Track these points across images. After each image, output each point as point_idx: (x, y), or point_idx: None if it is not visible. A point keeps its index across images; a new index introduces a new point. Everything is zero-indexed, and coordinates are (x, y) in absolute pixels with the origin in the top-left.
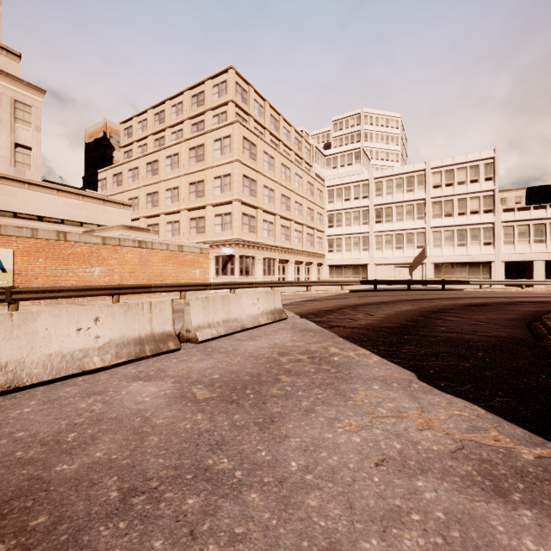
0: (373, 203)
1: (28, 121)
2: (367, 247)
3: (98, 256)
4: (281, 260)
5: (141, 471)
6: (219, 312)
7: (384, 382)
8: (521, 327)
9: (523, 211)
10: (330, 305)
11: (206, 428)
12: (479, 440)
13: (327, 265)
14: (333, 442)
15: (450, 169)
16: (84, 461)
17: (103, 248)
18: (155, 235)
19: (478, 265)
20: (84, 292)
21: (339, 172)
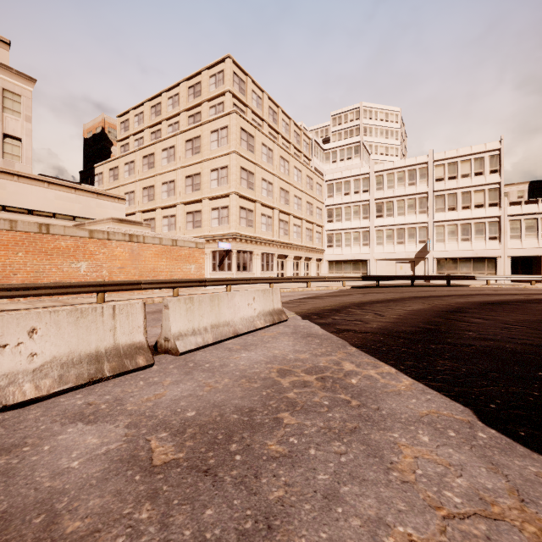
0: (373, 197)
1: (18, 111)
2: (367, 242)
3: (85, 250)
4: (280, 255)
5: None
6: (207, 316)
7: (433, 428)
8: None
9: (531, 204)
10: (333, 303)
11: None
12: None
13: (326, 260)
14: None
15: (454, 161)
16: None
17: (90, 242)
18: (148, 229)
19: (483, 260)
20: (65, 289)
21: (338, 166)
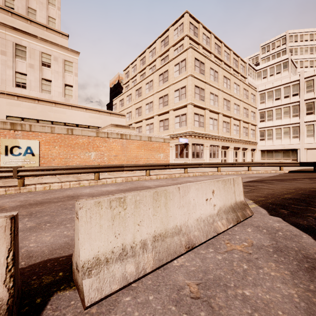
0: (303, 98)
1: (71, 71)
2: (297, 135)
3: (93, 144)
4: (223, 147)
5: None
6: (148, 222)
7: None
8: None
9: None
10: (287, 189)
11: None
12: None
13: (259, 150)
14: None
15: None
16: None
17: (97, 139)
18: (133, 130)
19: None
20: (73, 170)
21: (268, 80)
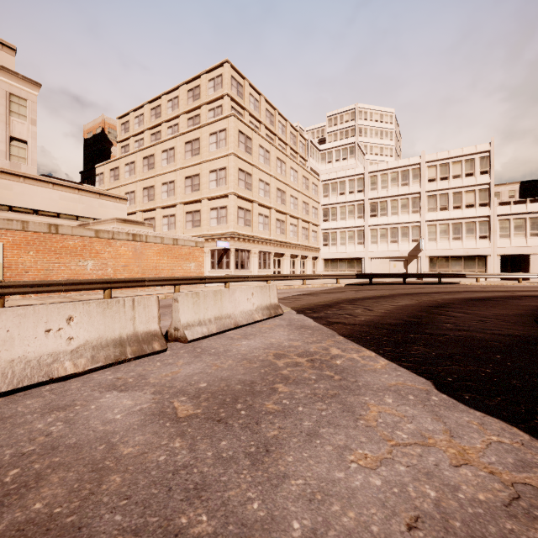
0: (368, 197)
1: (24, 115)
2: (362, 241)
3: (91, 249)
4: (277, 254)
5: (88, 537)
6: (211, 309)
7: (397, 394)
8: (532, 324)
9: (520, 204)
10: (326, 299)
11: (184, 461)
12: (537, 483)
13: (322, 259)
14: (346, 485)
15: (445, 162)
16: (16, 517)
17: (96, 241)
18: (150, 228)
19: (473, 259)
20: (75, 286)
21: (334, 167)
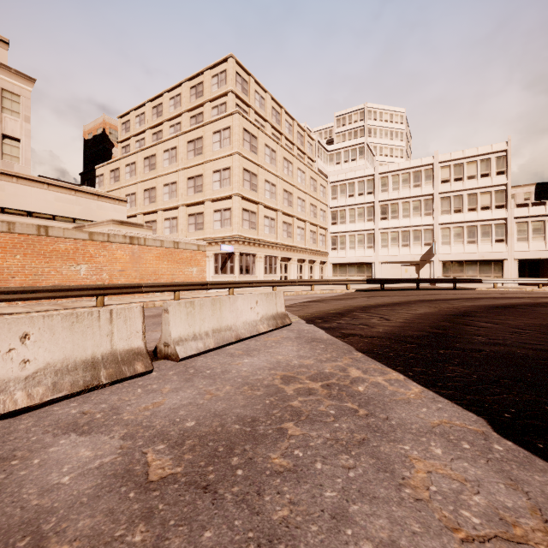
0: (378, 199)
1: (17, 111)
2: (372, 245)
3: (84, 252)
4: (283, 258)
5: None
6: (208, 320)
7: (446, 439)
8: None
9: (538, 206)
10: (337, 306)
11: None
12: None
13: (330, 263)
14: None
15: (460, 163)
16: None
17: (90, 244)
18: (149, 231)
19: (489, 263)
20: (63, 292)
21: (343, 168)
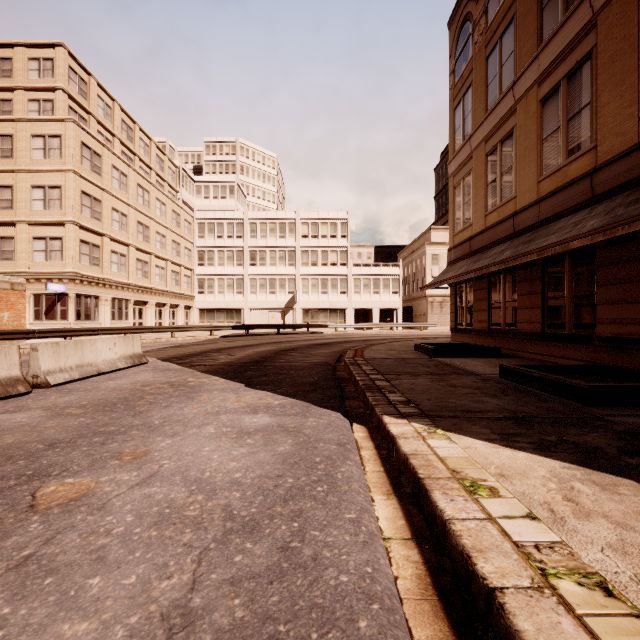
0: (247, 244)
1: None
2: (241, 290)
3: None
4: (138, 301)
5: (53, 439)
6: (72, 357)
7: (222, 390)
8: (333, 356)
9: (367, 267)
10: (196, 350)
11: (91, 422)
12: (260, 402)
13: (197, 308)
14: (181, 413)
15: (316, 222)
16: (0, 444)
17: None
18: None
19: (336, 311)
20: None
21: (212, 204)
